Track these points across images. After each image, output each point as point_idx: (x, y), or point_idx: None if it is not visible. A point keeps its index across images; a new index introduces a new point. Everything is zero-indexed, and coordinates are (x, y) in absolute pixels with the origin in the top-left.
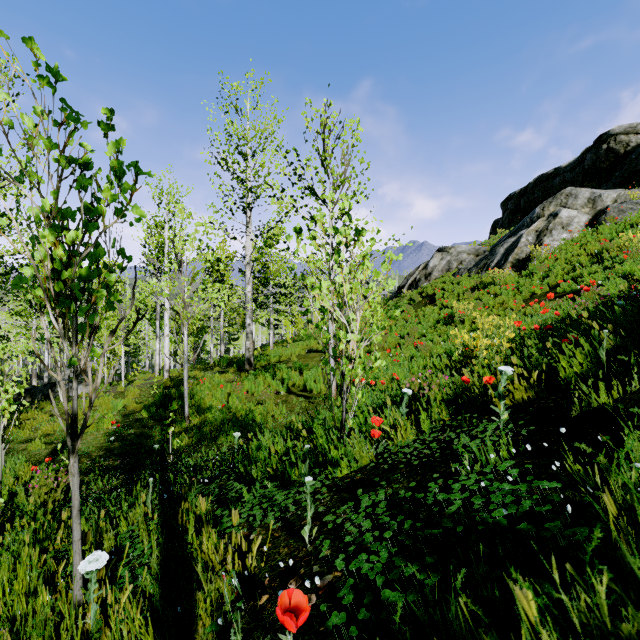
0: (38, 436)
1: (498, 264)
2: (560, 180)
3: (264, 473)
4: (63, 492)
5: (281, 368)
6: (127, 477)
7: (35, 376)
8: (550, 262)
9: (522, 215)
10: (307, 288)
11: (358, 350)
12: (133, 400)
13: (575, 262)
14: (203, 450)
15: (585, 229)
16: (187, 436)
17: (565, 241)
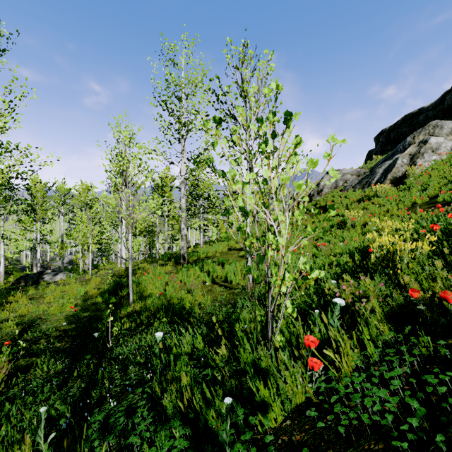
0: (11, 318)
1: (378, 181)
2: (423, 117)
3: (178, 398)
4: (3, 382)
5: (208, 262)
6: (71, 361)
7: (35, 265)
8: (425, 178)
9: (392, 145)
10: None
11: (286, 256)
12: (92, 287)
13: (449, 177)
14: (138, 336)
15: (451, 152)
16: (129, 320)
17: (435, 162)
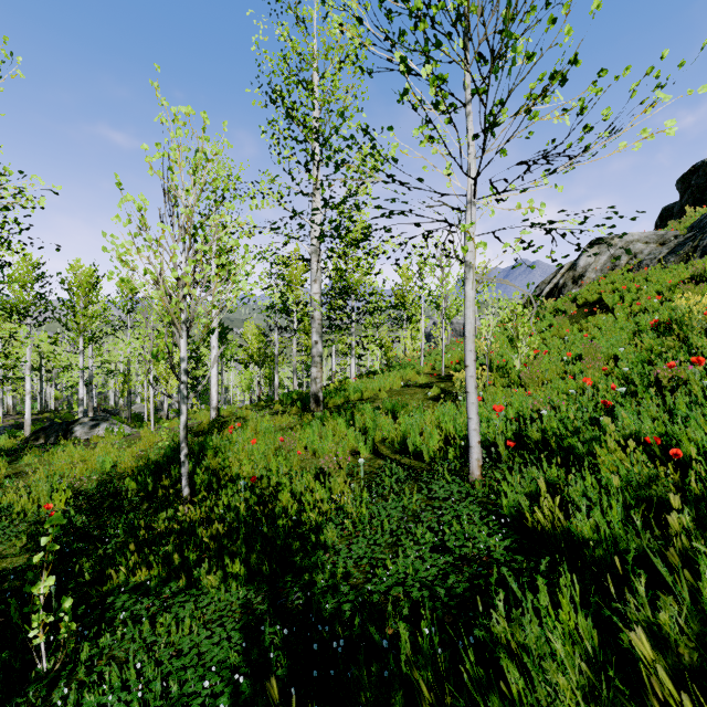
0: None
1: None
2: None
3: None
4: None
5: (363, 409)
6: None
7: (91, 410)
8: None
9: None
10: (399, 307)
11: None
12: (126, 456)
13: None
14: (147, 630)
15: None
16: (160, 553)
17: None
